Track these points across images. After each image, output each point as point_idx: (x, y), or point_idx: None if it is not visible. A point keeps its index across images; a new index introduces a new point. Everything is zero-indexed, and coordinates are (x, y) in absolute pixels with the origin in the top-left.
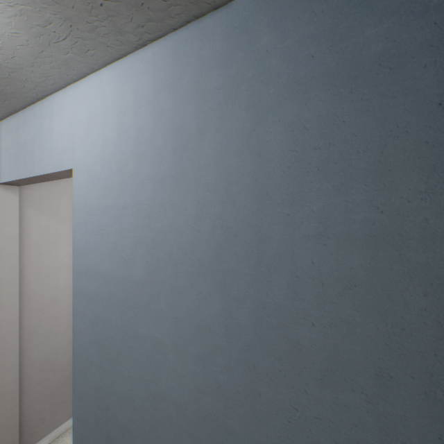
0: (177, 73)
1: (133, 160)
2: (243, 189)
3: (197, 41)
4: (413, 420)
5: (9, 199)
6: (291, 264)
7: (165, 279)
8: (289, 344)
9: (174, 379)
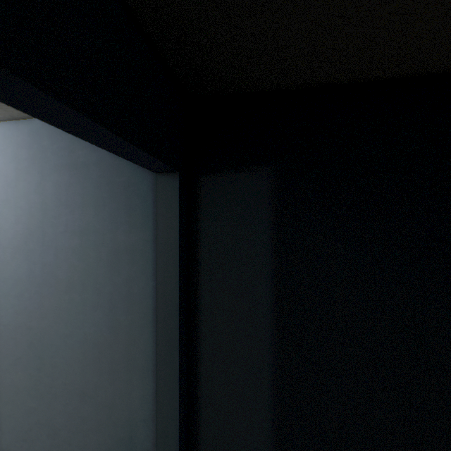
0: (5, 145)
1: None
2: (37, 210)
3: (16, 131)
4: (92, 297)
5: None
6: (56, 244)
7: None
8: (55, 279)
9: (4, 311)
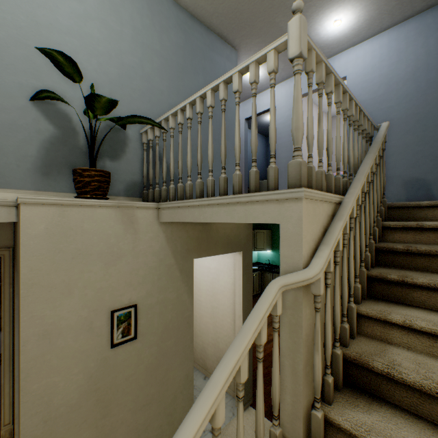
0: (397, 36)
1: (378, 63)
2: (421, 56)
3: (405, 26)
4: None
5: None
6: (436, 67)
7: (392, 89)
8: (436, 84)
9: (396, 113)
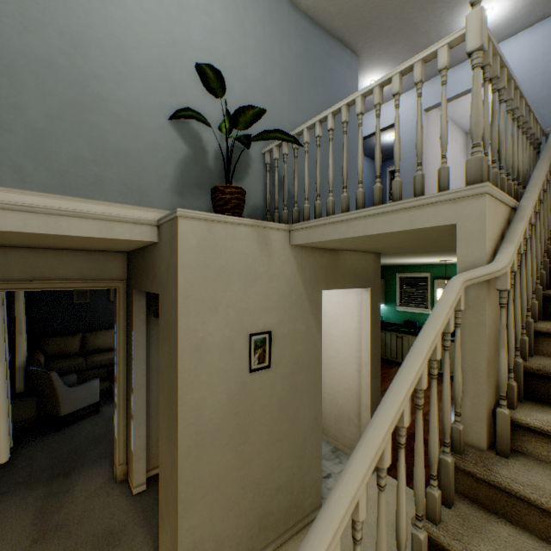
0: None
1: (540, 58)
2: None
3: None
4: None
5: (424, 118)
6: None
7: None
8: None
9: None
